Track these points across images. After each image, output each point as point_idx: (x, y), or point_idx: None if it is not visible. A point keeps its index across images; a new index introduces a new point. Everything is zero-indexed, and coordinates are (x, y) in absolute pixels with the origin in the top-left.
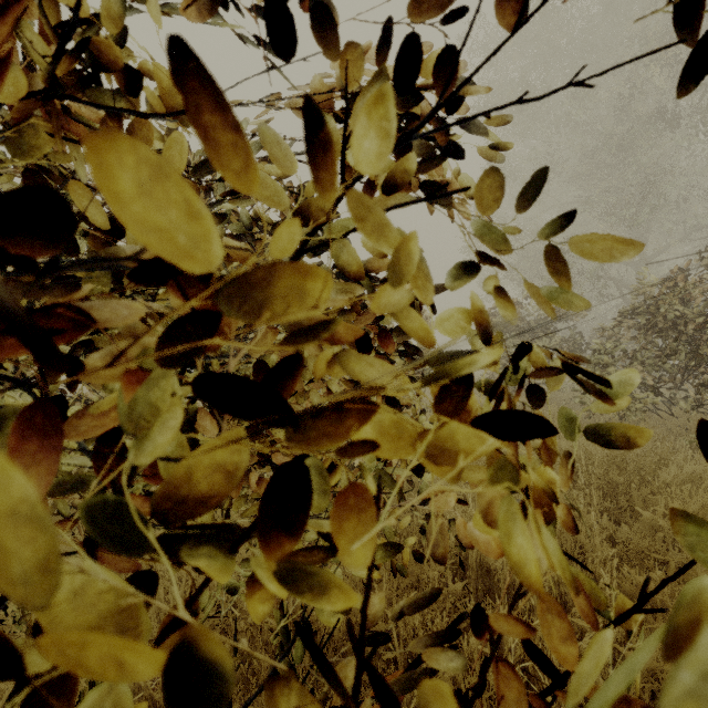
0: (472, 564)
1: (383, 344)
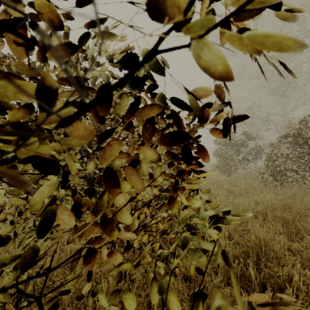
0: (221, 264)
1: (200, 153)
